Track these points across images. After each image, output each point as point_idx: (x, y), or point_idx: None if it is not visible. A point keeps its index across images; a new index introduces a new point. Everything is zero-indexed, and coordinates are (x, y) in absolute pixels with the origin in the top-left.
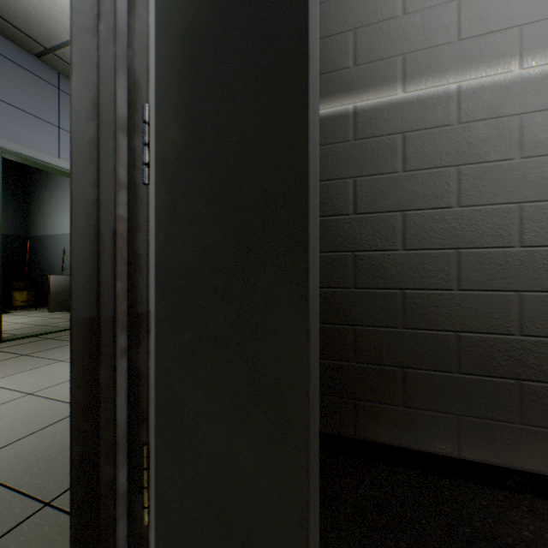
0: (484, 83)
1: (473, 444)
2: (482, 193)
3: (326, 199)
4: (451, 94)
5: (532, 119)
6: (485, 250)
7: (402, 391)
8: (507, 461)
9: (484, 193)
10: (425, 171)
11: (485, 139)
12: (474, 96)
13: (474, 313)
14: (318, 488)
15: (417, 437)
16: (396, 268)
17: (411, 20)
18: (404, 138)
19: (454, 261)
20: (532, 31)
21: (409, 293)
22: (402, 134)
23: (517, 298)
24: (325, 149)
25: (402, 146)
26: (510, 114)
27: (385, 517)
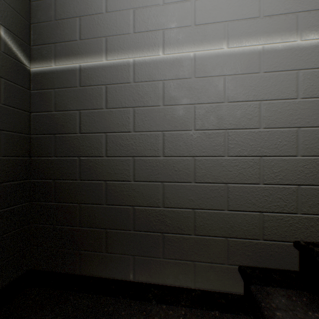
0: (146, 60)
1: (141, 272)
2: (145, 124)
3: (64, 122)
4: (130, 64)
5: (168, 84)
6: (147, 158)
7: (105, 243)
8: (157, 280)
9: (146, 125)
10: (117, 109)
11: (147, 92)
12: (142, 67)
13: (142, 195)
14: None
15: (113, 270)
16: (102, 167)
17: (110, 16)
18: (107, 88)
19: (132, 164)
20: (168, 33)
21: (109, 183)
22: (106, 86)
23: (162, 186)
24: (63, 90)
25: (105, 93)
26: (159, 79)
27: None
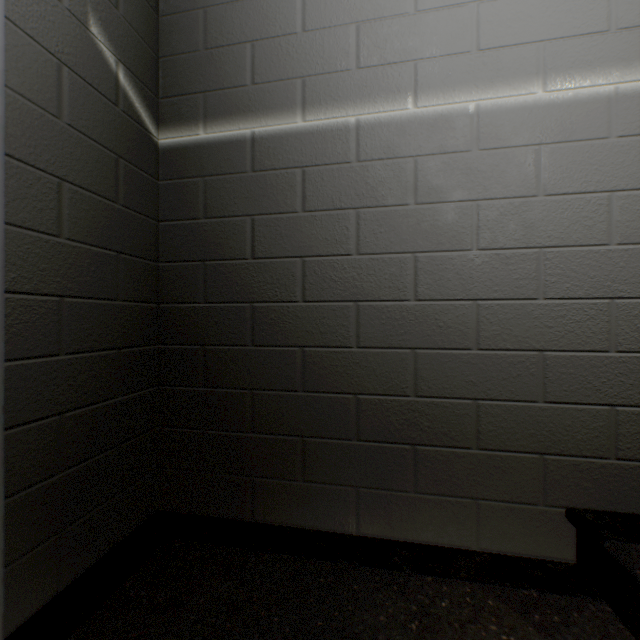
0: (382, 119)
1: (372, 519)
2: (380, 240)
3: (222, 239)
4: (351, 128)
5: (426, 163)
6: (382, 303)
7: (302, 464)
8: (403, 534)
9: (382, 241)
10: (325, 213)
11: (382, 180)
12: (373, 132)
13: (373, 373)
14: (1, 620)
15: (317, 515)
16: (296, 322)
17: (311, 39)
18: (304, 173)
19: (353, 315)
20: (426, 67)
21: (309, 351)
22: (302, 169)
23: (413, 356)
24: (221, 180)
25: (302, 183)
26: (406, 155)
27: (233, 620)
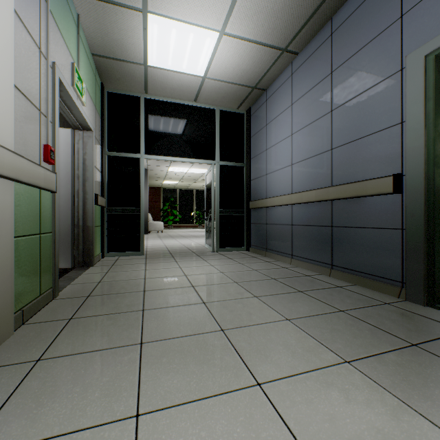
0: None
1: None
2: None
3: None
4: None
5: None
6: None
7: None
8: None
9: None
10: None
11: None
12: None
13: None
14: None
15: None
16: None
17: None
18: None
19: None
20: None
21: None
22: None
23: None
24: None
25: None
26: None
27: None
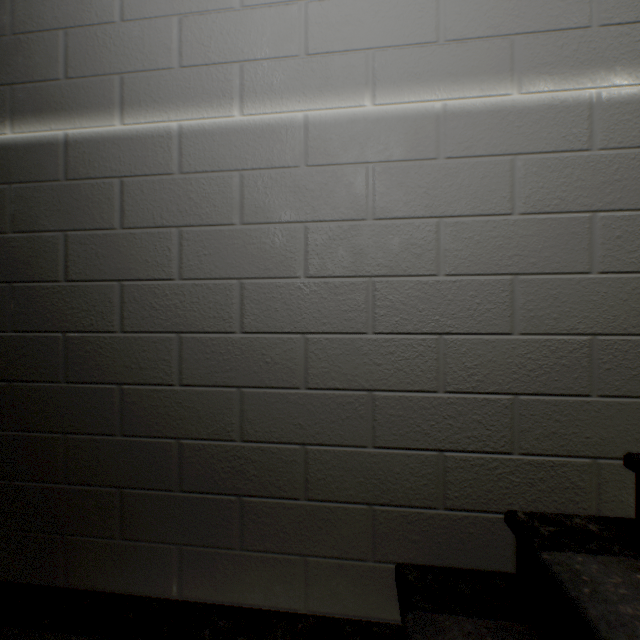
0: (206, 126)
1: (196, 580)
2: (205, 263)
3: (32, 257)
4: (173, 134)
5: (253, 178)
6: (207, 335)
7: (120, 519)
8: (229, 596)
9: (206, 264)
10: (145, 230)
11: (207, 196)
12: (197, 140)
13: (197, 415)
14: None
15: (137, 577)
16: (114, 356)
17: (130, 30)
18: (123, 184)
19: (176, 348)
20: (253, 70)
21: (129, 389)
22: (121, 179)
23: (239, 395)
24: (31, 188)
25: (120, 195)
26: (232, 168)
27: None
